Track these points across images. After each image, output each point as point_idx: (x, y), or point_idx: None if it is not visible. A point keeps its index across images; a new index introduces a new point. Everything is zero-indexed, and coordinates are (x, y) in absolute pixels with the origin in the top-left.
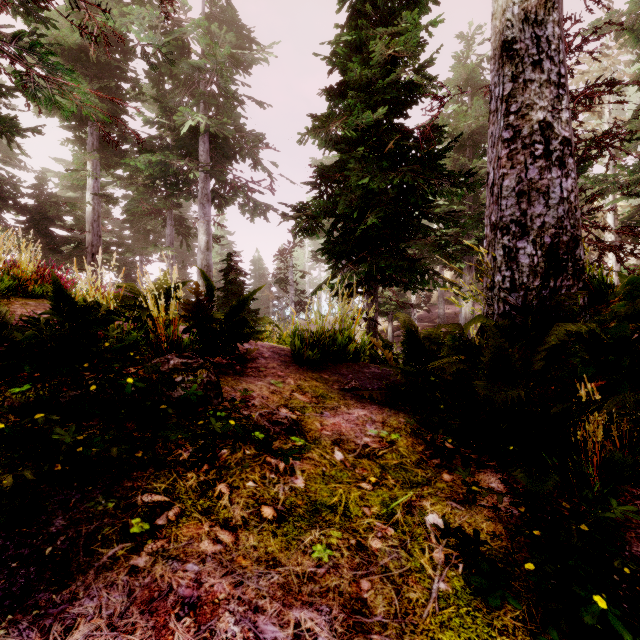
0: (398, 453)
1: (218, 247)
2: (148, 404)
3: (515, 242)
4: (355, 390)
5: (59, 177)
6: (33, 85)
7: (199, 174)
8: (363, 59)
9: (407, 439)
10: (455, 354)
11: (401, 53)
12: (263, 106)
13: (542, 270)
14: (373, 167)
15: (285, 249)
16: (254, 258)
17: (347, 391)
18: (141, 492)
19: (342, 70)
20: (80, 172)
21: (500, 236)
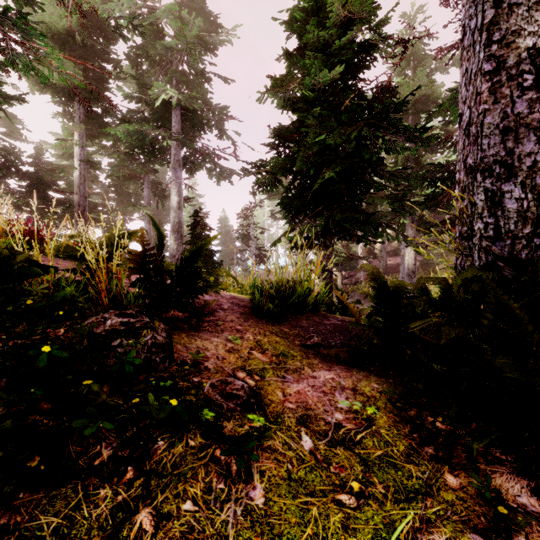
0: (380, 438)
1: (190, 208)
2: (68, 379)
3: (499, 185)
4: (318, 346)
5: (55, 148)
6: (11, 51)
7: (172, 142)
8: (320, 22)
9: (387, 415)
10: (435, 311)
11: (356, 15)
12: (227, 82)
13: (533, 215)
14: (331, 121)
15: (247, 209)
16: (221, 217)
17: (309, 347)
18: (15, 539)
19: (299, 35)
20: (68, 141)
21: (481, 179)
